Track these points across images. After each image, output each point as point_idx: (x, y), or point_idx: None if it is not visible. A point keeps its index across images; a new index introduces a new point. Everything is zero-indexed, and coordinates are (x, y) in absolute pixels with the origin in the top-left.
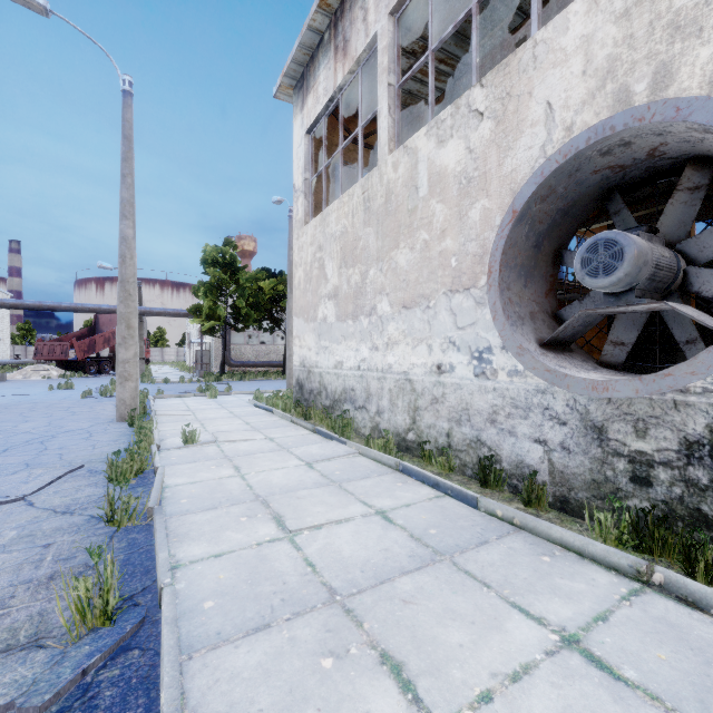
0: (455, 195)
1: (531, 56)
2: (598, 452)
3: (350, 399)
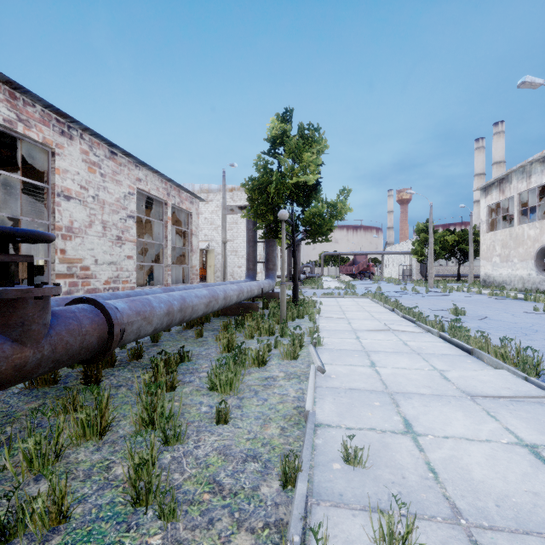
0: (532, 241)
1: None
2: None
3: (504, 283)
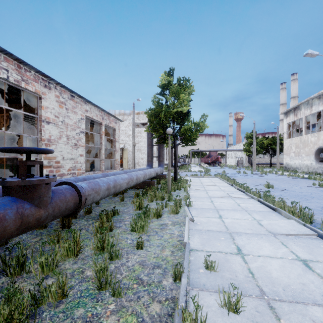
0: (313, 144)
1: (320, 133)
2: None
3: (297, 168)
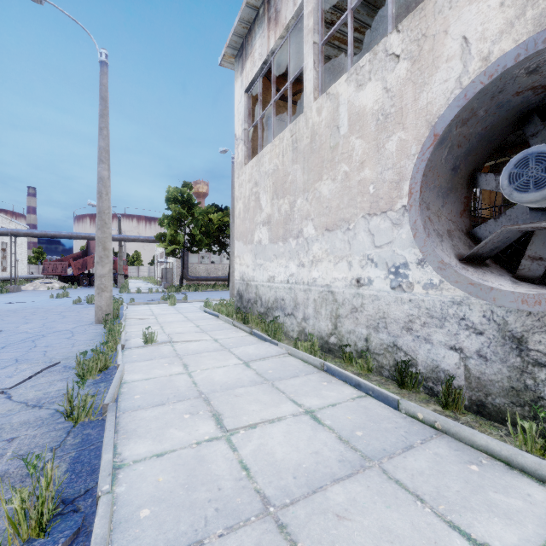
0: (372, 130)
1: None
2: (517, 361)
3: (280, 307)
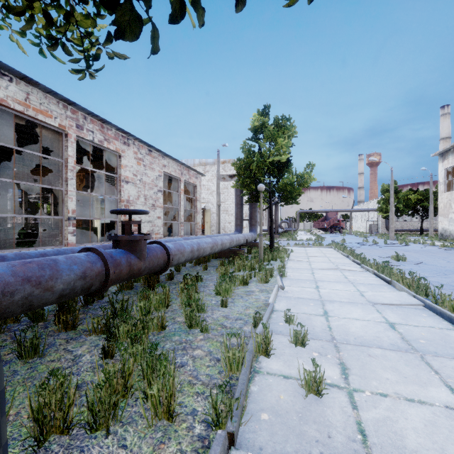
0: None
1: None
2: None
3: None
